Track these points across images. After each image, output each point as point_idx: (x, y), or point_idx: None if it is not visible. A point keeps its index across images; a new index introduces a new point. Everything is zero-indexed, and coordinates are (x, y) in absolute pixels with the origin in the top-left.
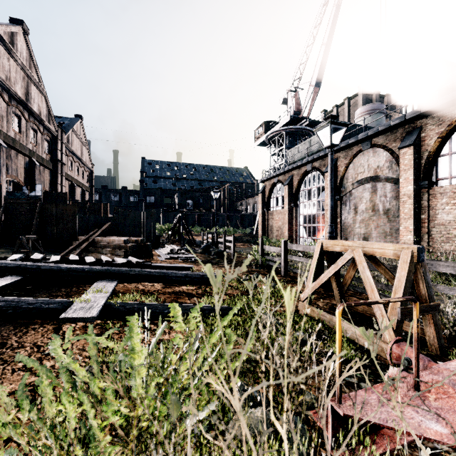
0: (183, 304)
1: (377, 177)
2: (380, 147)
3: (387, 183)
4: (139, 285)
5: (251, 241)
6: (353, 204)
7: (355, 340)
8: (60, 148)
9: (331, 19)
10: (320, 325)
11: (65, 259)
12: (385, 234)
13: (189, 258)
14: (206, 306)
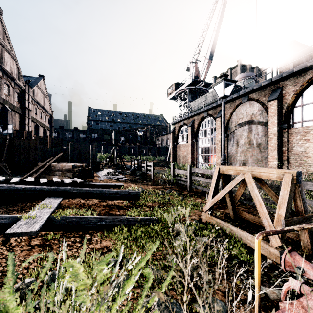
0: (113, 217)
1: (252, 121)
2: (254, 101)
3: (259, 125)
4: (81, 200)
5: (165, 166)
6: (236, 140)
7: (248, 244)
8: (28, 99)
9: (220, 13)
10: (227, 240)
11: (24, 180)
12: (257, 160)
13: (121, 178)
14: (131, 218)
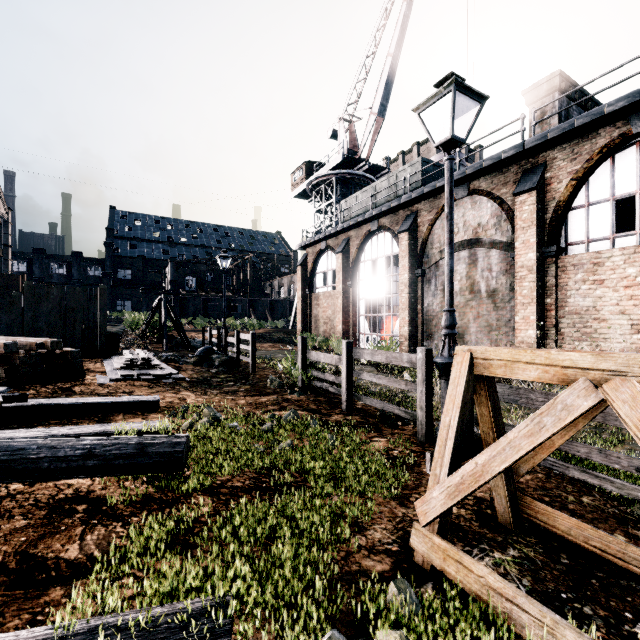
0: None
1: (479, 240)
2: (482, 195)
3: (493, 250)
4: None
5: (286, 340)
6: (441, 282)
7: None
8: None
9: (401, 20)
10: None
11: None
12: (489, 327)
13: (164, 376)
14: (81, 638)
